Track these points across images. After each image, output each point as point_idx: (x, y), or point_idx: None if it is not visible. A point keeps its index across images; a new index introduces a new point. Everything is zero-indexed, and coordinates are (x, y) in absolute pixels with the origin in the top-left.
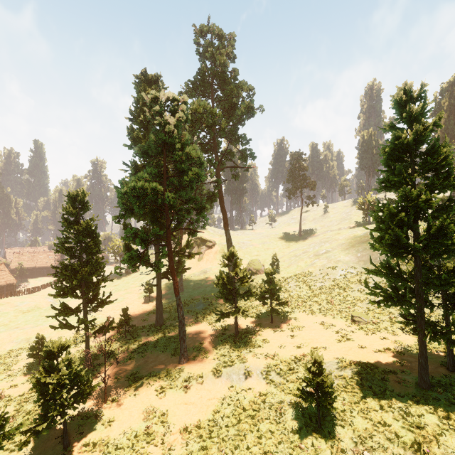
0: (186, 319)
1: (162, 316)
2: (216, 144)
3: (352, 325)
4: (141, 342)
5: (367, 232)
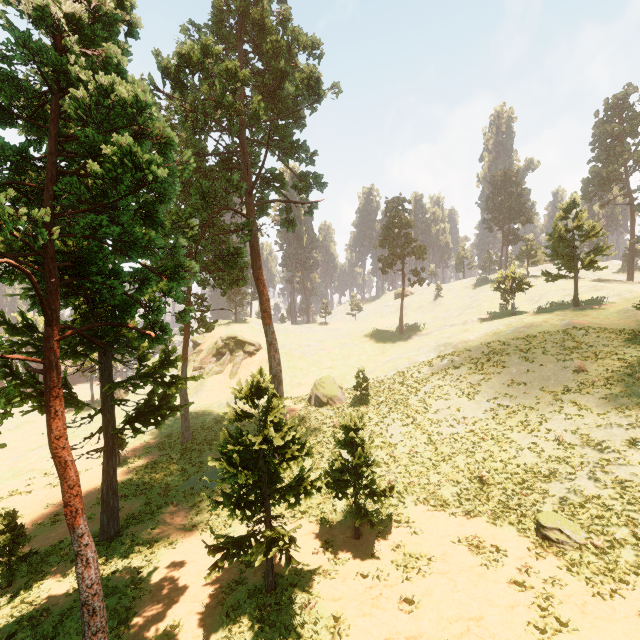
0: (173, 519)
1: (116, 516)
2: (247, 155)
3: (545, 553)
4: (32, 607)
5: (517, 329)
